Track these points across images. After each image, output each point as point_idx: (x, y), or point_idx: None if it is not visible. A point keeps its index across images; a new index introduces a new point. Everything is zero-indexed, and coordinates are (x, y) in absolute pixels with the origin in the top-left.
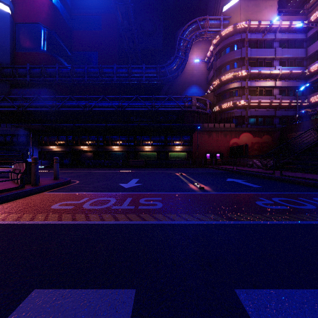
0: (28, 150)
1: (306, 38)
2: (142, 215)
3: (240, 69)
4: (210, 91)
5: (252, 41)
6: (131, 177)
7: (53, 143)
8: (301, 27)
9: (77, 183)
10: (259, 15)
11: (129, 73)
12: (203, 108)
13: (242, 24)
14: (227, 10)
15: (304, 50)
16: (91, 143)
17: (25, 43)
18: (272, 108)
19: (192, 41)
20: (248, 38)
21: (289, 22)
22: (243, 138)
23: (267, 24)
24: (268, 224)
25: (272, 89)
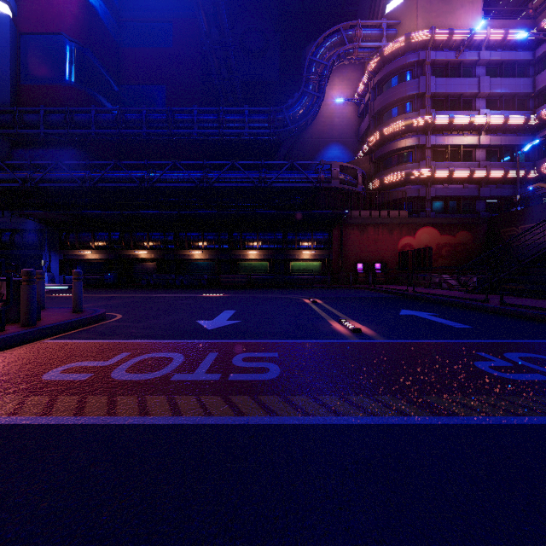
0: (41, 257)
1: (533, 58)
2: (236, 400)
3: (417, 115)
4: (364, 153)
5: (437, 66)
6: (221, 307)
7: (87, 245)
8: (525, 40)
9: (116, 320)
10: (450, 18)
11: (220, 122)
12: (351, 182)
13: (420, 35)
14: (393, 11)
15: (530, 80)
16: (152, 246)
17: (37, 70)
18: (472, 183)
19: (332, 65)
20: (431, 59)
21: (503, 31)
22: (422, 236)
23: (464, 35)
24: (527, 427)
25: (473, 150)
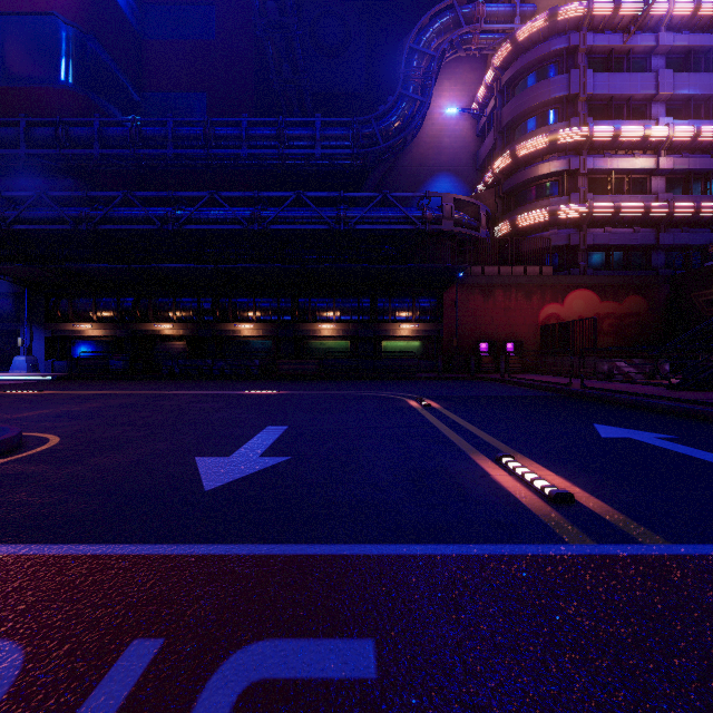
0: (19, 334)
1: None
2: None
3: (567, 126)
4: (486, 186)
5: (595, 55)
6: (263, 419)
7: (85, 316)
8: None
9: (31, 454)
10: None
11: (280, 139)
12: (471, 224)
13: (571, 9)
14: None
15: None
16: (181, 317)
17: (19, 66)
18: (647, 226)
19: (441, 58)
20: (587, 45)
21: (693, 3)
22: (575, 303)
23: (635, 8)
24: None
25: (648, 178)
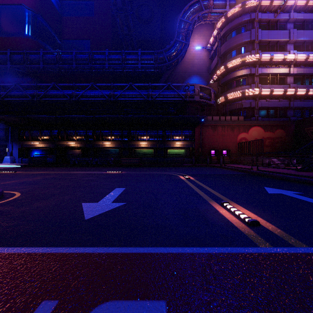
0: (7, 146)
1: None
2: None
3: (249, 54)
4: (214, 81)
5: (262, 23)
6: (114, 184)
7: (36, 138)
8: None
9: (6, 201)
10: None
11: (123, 60)
12: (207, 98)
13: (251, 2)
14: None
15: None
16: (79, 139)
17: (7, 27)
18: (285, 99)
19: (194, 24)
20: (259, 18)
21: None
22: (253, 132)
23: (280, 2)
24: None
25: (285, 77)
